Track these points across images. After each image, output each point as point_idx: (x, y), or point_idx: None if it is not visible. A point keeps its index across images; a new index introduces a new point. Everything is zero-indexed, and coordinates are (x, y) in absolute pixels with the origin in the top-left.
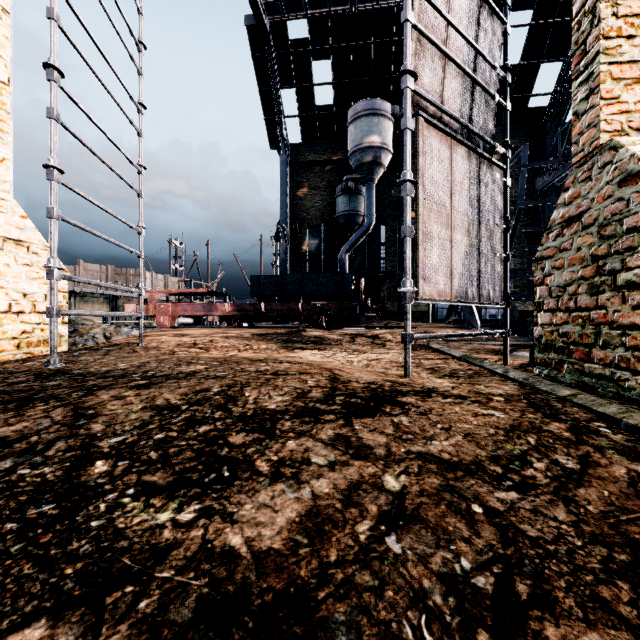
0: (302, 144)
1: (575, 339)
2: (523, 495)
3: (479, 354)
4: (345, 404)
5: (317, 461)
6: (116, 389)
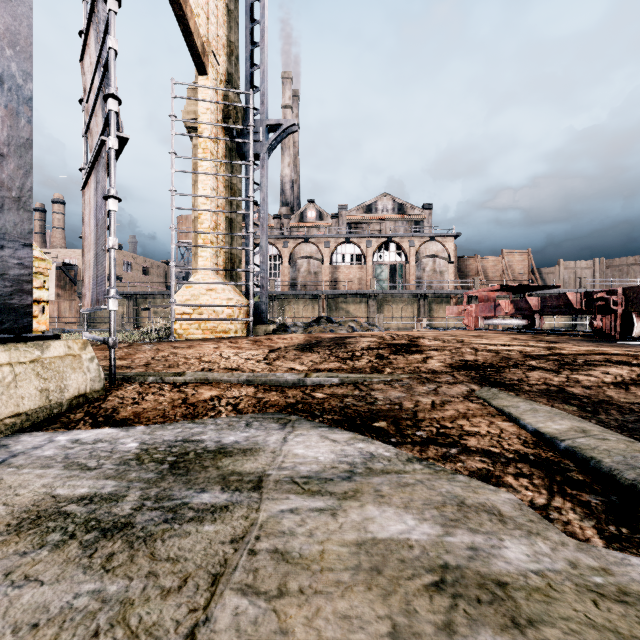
0: None
1: None
2: None
3: (274, 395)
4: None
5: None
6: None
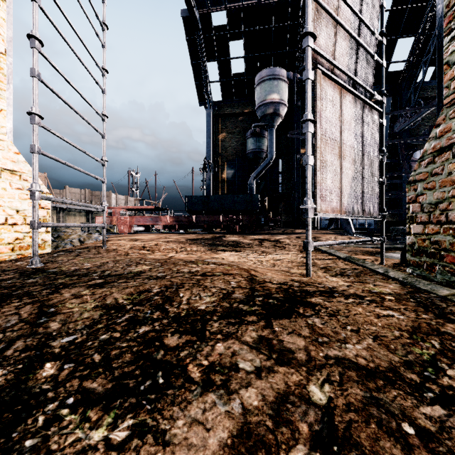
0: (222, 101)
1: (446, 246)
2: (449, 410)
3: (357, 255)
4: (264, 305)
5: (244, 367)
6: (77, 288)
